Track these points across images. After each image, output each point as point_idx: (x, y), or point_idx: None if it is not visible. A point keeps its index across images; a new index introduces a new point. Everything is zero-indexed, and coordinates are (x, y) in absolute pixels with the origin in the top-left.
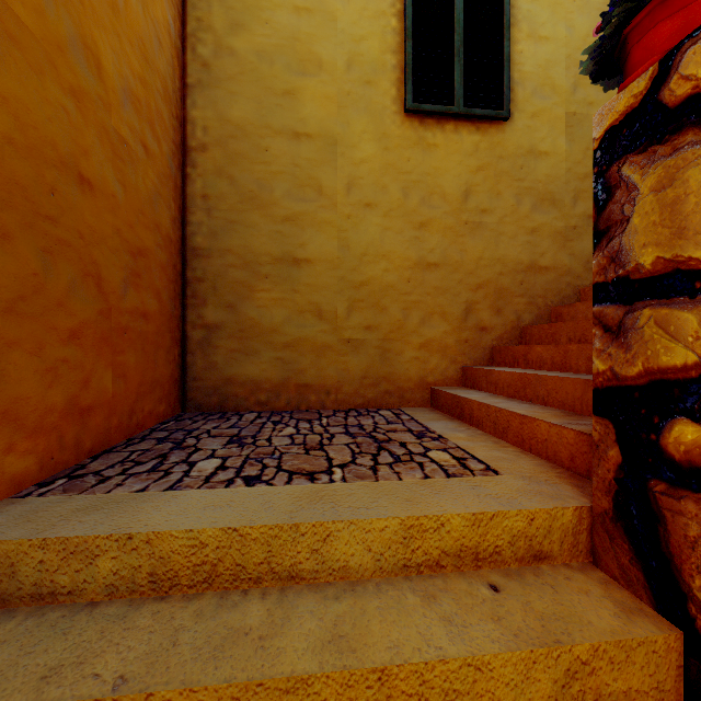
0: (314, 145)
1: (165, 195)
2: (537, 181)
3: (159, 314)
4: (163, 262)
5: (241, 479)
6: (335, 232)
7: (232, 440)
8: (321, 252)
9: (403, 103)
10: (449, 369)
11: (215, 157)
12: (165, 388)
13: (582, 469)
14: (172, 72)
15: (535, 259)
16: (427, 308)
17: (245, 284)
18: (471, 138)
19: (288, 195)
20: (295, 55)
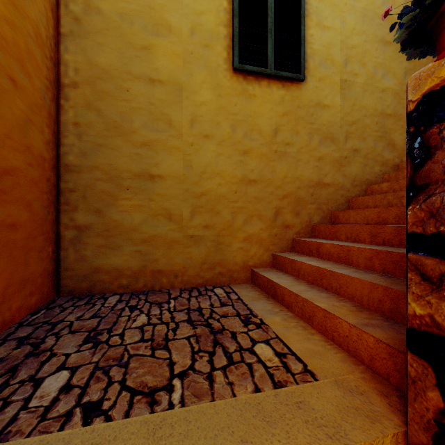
0: (166, 89)
1: (38, 122)
2: (322, 124)
3: (30, 222)
4: (35, 177)
5: (81, 409)
6: (182, 155)
7: (89, 338)
8: (171, 170)
9: (232, 63)
10: (264, 255)
11: (84, 93)
12: (38, 281)
13: (381, 371)
14: (45, 21)
15: (321, 178)
16: (249, 212)
17: (110, 193)
18: (279, 92)
19: (145, 126)
20: (150, 19)
